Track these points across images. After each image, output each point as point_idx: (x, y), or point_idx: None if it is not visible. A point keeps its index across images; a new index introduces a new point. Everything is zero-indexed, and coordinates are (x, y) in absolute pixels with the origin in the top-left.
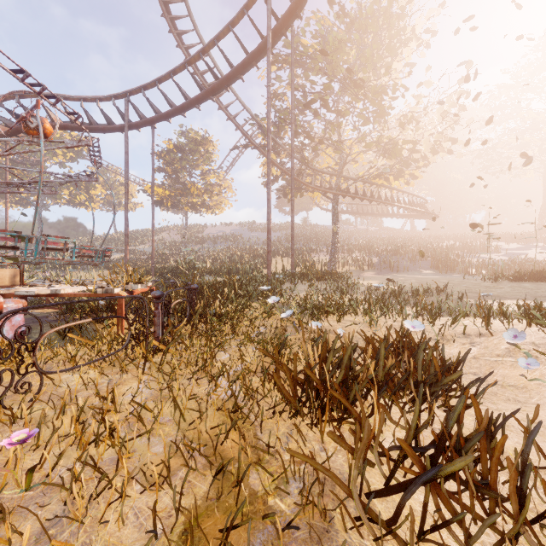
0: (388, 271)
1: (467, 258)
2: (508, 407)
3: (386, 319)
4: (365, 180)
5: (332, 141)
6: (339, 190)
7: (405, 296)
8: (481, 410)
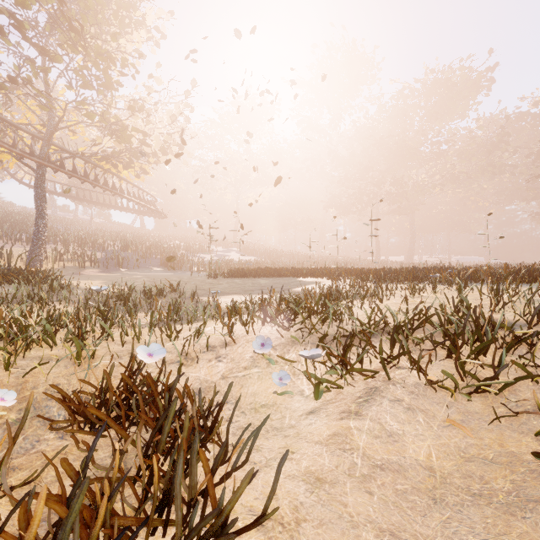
0: (117, 268)
1: (191, 257)
2: (275, 449)
3: (107, 345)
4: (87, 159)
5: (34, 87)
6: (48, 161)
7: (136, 298)
8: (254, 480)
